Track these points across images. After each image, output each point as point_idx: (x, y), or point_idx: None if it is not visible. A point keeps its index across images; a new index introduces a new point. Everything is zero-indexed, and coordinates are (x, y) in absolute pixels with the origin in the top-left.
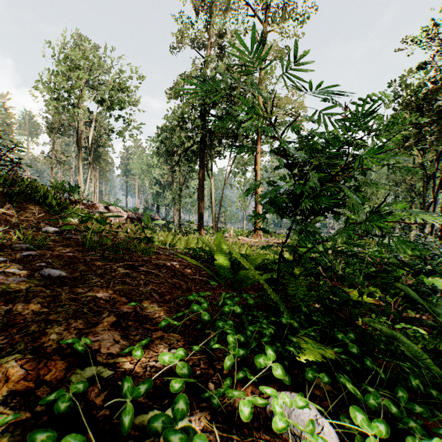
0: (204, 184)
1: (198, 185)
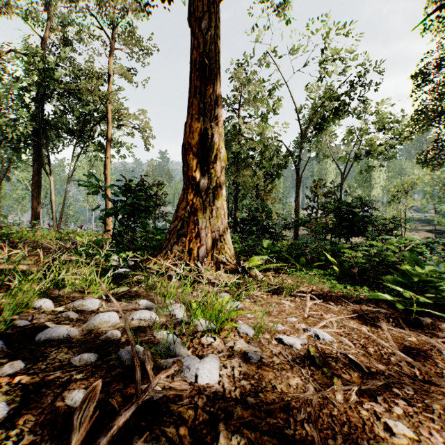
0: (40, 179)
1: (32, 180)
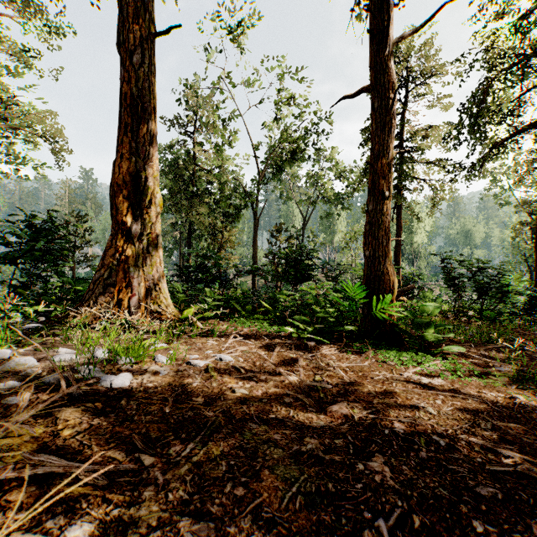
0: None
1: None
